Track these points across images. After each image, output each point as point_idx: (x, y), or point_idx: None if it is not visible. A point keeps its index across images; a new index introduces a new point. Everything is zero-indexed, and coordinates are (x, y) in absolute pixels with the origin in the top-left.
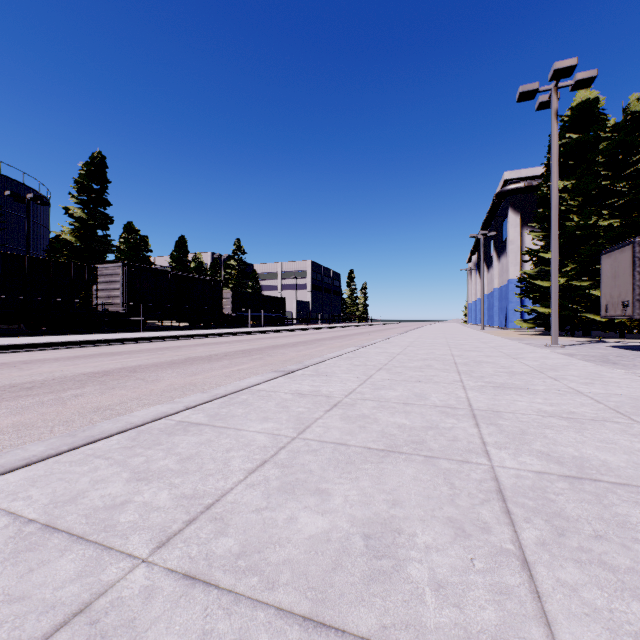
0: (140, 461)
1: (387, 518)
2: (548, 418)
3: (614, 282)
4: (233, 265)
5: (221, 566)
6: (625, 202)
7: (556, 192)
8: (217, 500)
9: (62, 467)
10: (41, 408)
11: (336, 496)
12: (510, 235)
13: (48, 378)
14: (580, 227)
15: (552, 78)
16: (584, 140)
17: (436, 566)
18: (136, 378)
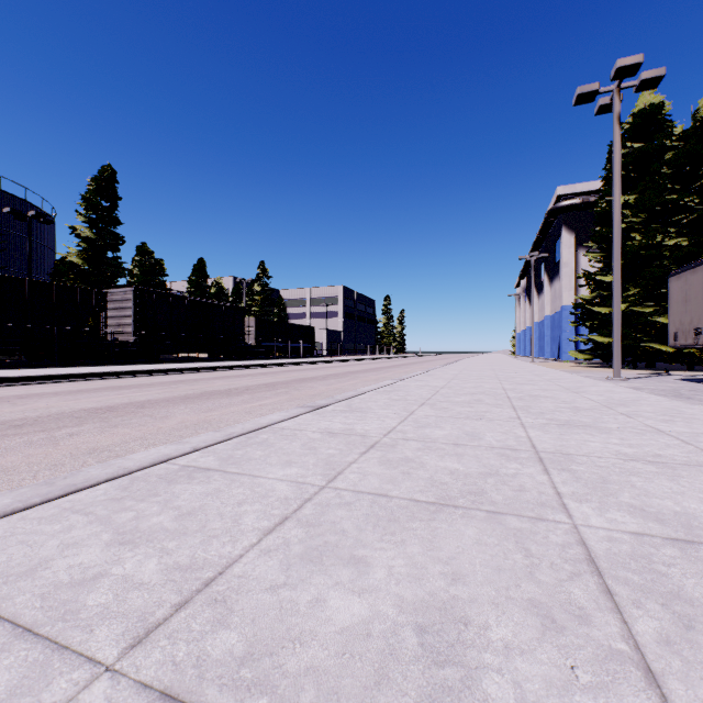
0: (128, 517)
1: (447, 600)
2: (631, 462)
3: (685, 307)
4: (257, 291)
5: (216, 678)
6: (694, 219)
7: (619, 206)
8: (220, 573)
9: (28, 525)
10: (28, 449)
11: (377, 567)
12: (564, 257)
13: (43, 414)
14: (643, 247)
15: (614, 77)
16: (648, 150)
17: (523, 679)
18: (143, 414)
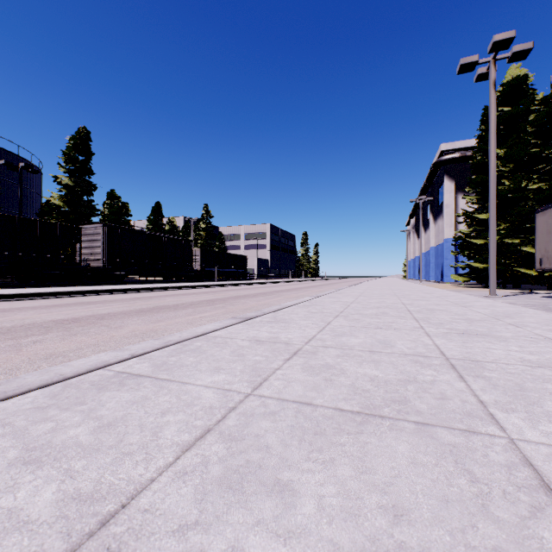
0: (44, 429)
1: (393, 551)
2: (539, 369)
3: (549, 237)
4: (202, 227)
5: None
6: None
7: (494, 155)
8: (123, 505)
9: None
10: None
11: (305, 497)
12: (446, 200)
13: (17, 325)
14: (512, 190)
15: (491, 50)
16: (515, 112)
17: None
18: (101, 325)
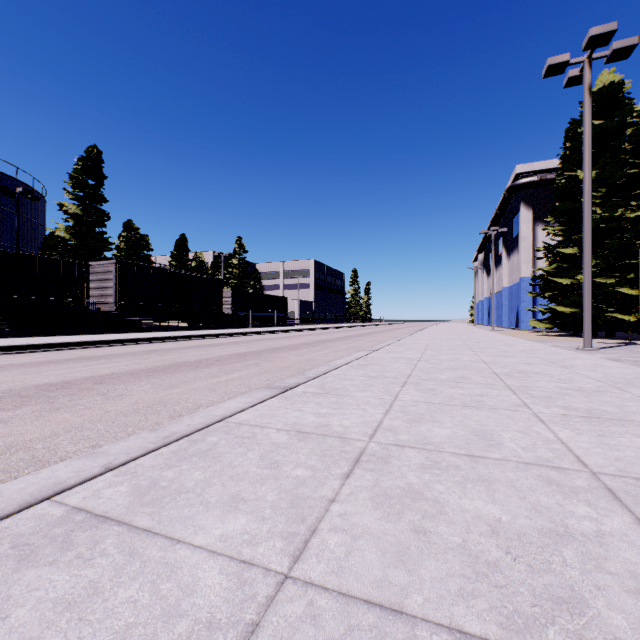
0: None
1: None
2: None
3: None
4: (234, 264)
5: None
6: None
7: (589, 176)
8: None
9: None
10: None
11: None
12: (522, 231)
13: None
14: (605, 220)
15: (586, 47)
16: (608, 126)
17: None
18: (97, 392)
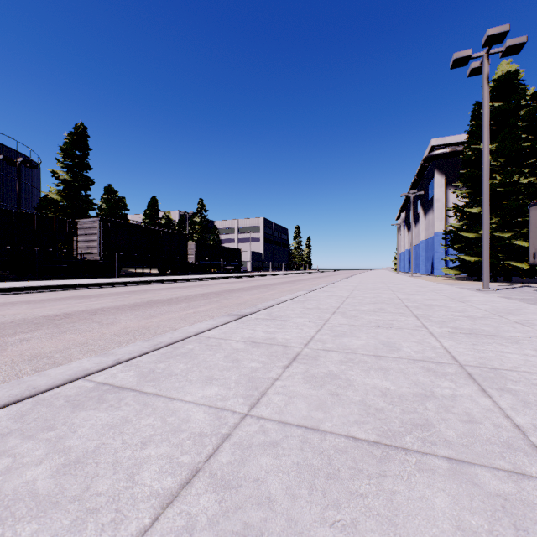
0: None
1: None
2: None
3: None
4: (197, 221)
5: None
6: None
7: (488, 149)
8: None
9: None
10: None
11: None
12: (436, 194)
13: (7, 321)
14: (503, 184)
15: (485, 44)
16: (506, 107)
17: None
18: (93, 321)
